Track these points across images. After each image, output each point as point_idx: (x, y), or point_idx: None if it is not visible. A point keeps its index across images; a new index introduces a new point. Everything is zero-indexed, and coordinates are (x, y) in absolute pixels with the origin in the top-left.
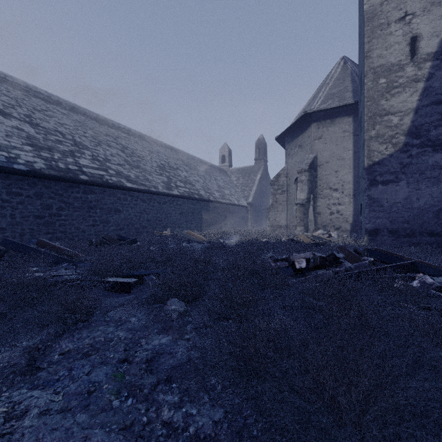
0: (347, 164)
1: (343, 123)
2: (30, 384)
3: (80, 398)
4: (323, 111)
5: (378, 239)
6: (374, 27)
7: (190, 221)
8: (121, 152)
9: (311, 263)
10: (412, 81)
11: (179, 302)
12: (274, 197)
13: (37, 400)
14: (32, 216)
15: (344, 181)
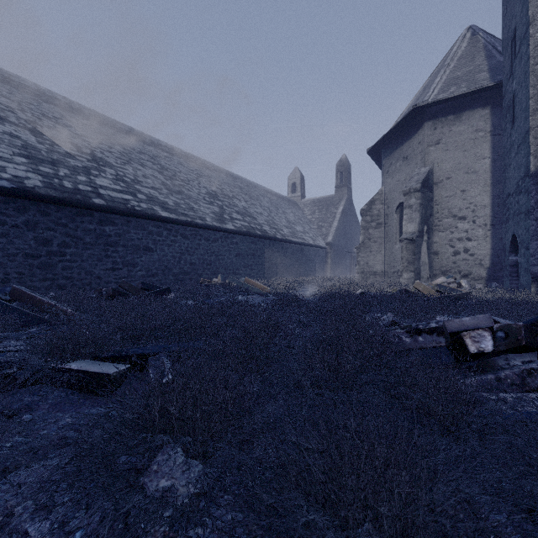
0: (480, 179)
1: (475, 118)
2: None
3: None
4: (443, 103)
5: None
6: None
7: (249, 265)
8: (159, 174)
9: (500, 340)
10: None
11: (184, 466)
12: (366, 233)
13: None
14: (20, 254)
15: (477, 204)
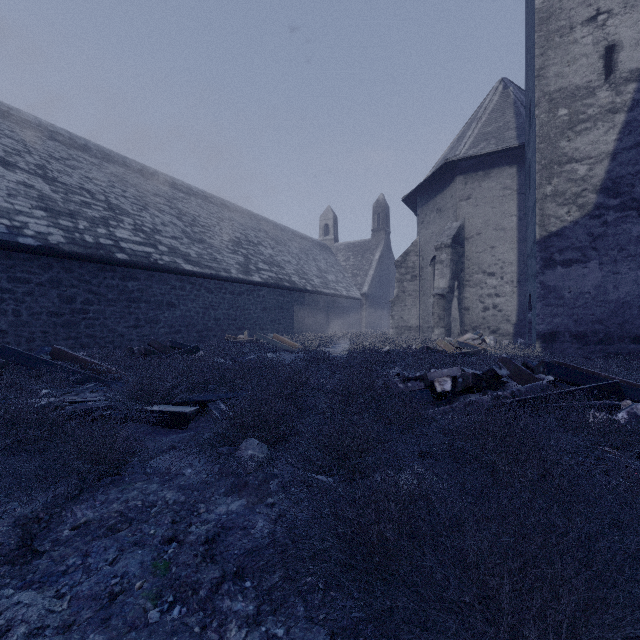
0: (508, 237)
1: (503, 176)
2: (19, 579)
3: (96, 605)
4: (473, 158)
5: (557, 348)
6: (550, 32)
7: (277, 320)
8: (177, 220)
9: (460, 384)
10: (607, 111)
11: (259, 445)
12: (400, 286)
13: (27, 609)
14: (45, 313)
15: (505, 261)
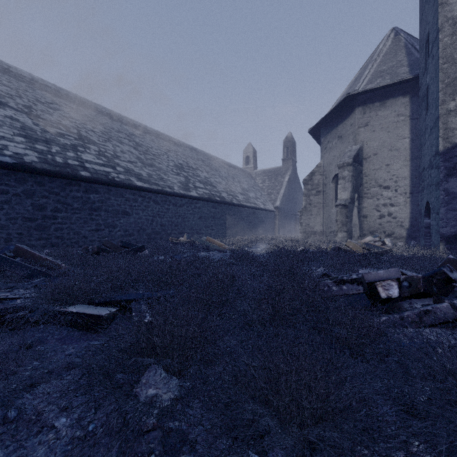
0: (401, 155)
1: (397, 105)
2: None
3: None
4: (370, 92)
5: None
6: None
7: (210, 226)
8: (134, 150)
9: (405, 288)
10: None
11: (165, 380)
12: (307, 199)
13: None
14: (20, 218)
15: (399, 176)
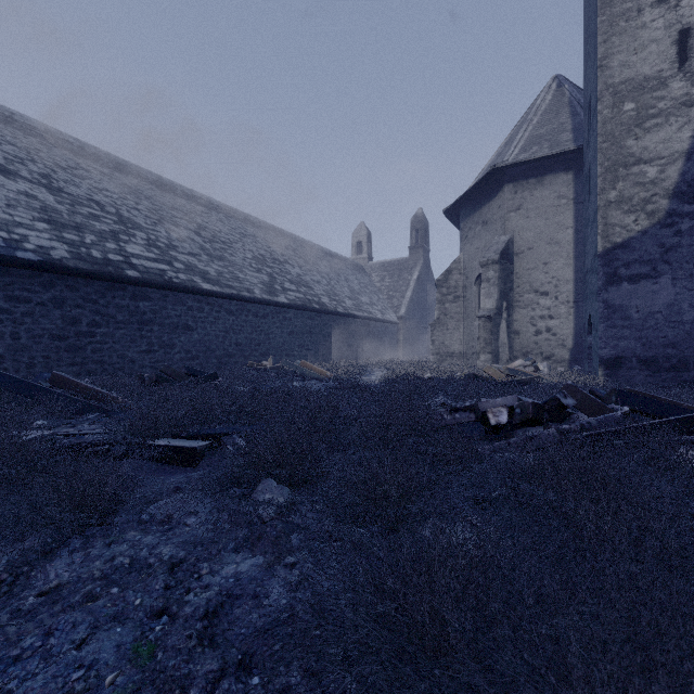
0: (563, 251)
1: (557, 183)
2: None
3: None
4: (524, 164)
5: (622, 375)
6: (615, 16)
7: (305, 345)
8: (196, 236)
9: (517, 415)
10: (682, 104)
11: (279, 488)
12: (442, 307)
13: None
14: (47, 336)
15: (560, 279)
